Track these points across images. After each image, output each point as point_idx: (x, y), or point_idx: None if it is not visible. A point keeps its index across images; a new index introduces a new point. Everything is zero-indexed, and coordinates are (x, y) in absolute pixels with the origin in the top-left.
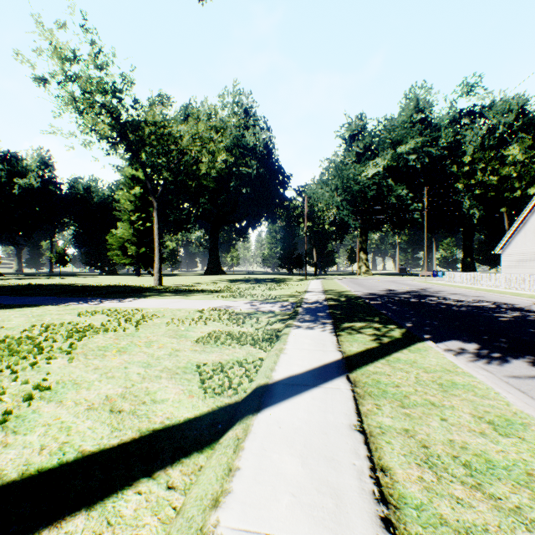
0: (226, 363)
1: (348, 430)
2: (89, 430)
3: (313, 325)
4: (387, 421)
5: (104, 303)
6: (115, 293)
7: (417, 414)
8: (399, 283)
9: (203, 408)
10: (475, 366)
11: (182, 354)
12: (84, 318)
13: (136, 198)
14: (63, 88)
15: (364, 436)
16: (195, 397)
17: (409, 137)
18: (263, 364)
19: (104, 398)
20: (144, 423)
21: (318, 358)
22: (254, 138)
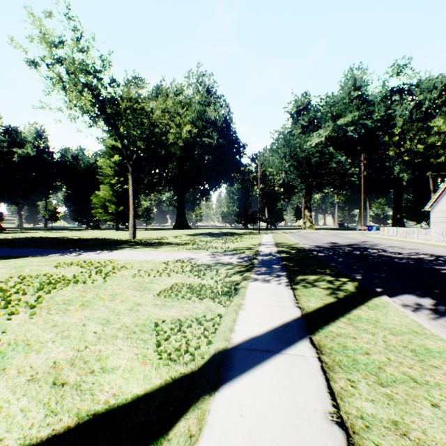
0: (184, 320)
1: (323, 421)
2: (20, 414)
3: (269, 278)
4: (368, 408)
5: (81, 255)
6: (94, 246)
7: (401, 395)
8: (340, 237)
9: (155, 380)
10: (438, 325)
11: (143, 309)
12: (60, 269)
13: (116, 165)
14: (51, 69)
15: (345, 433)
16: (148, 364)
17: (347, 111)
18: (222, 322)
19: (51, 365)
20: (85, 403)
21: (278, 315)
22: (215, 113)
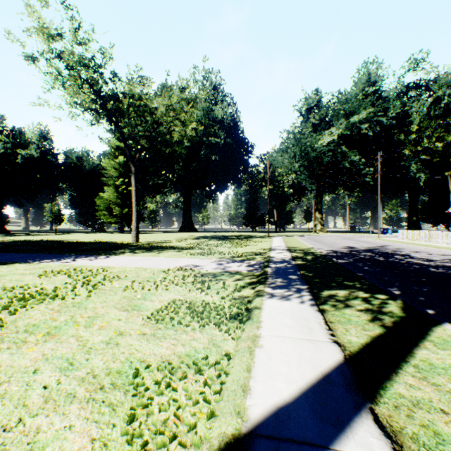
0: (177, 366)
1: None
2: None
3: (288, 293)
4: None
5: (75, 261)
6: (93, 250)
7: None
8: (356, 240)
9: None
10: None
11: (124, 342)
12: (43, 279)
13: (120, 166)
14: (50, 64)
15: None
16: None
17: (361, 108)
18: (231, 371)
19: None
20: None
21: (310, 358)
22: (222, 111)
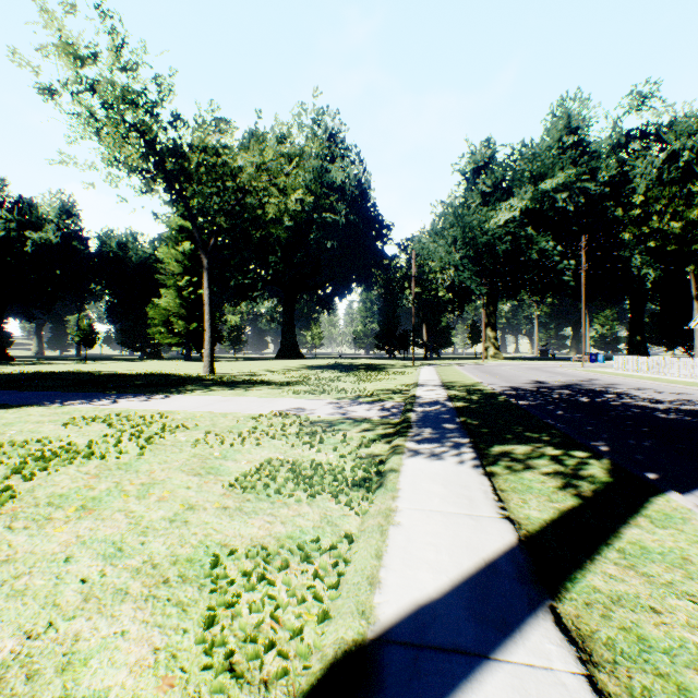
0: (274, 551)
1: None
2: None
3: (441, 450)
4: None
5: (117, 403)
6: (144, 386)
7: None
8: (548, 372)
9: None
10: None
11: (196, 520)
12: (70, 429)
13: (185, 257)
14: (77, 100)
15: None
16: (175, 687)
17: (557, 168)
18: (353, 557)
19: None
20: None
21: (469, 540)
22: (342, 173)
